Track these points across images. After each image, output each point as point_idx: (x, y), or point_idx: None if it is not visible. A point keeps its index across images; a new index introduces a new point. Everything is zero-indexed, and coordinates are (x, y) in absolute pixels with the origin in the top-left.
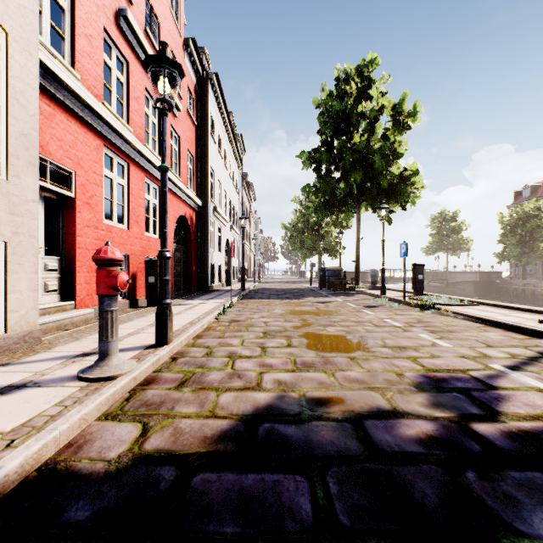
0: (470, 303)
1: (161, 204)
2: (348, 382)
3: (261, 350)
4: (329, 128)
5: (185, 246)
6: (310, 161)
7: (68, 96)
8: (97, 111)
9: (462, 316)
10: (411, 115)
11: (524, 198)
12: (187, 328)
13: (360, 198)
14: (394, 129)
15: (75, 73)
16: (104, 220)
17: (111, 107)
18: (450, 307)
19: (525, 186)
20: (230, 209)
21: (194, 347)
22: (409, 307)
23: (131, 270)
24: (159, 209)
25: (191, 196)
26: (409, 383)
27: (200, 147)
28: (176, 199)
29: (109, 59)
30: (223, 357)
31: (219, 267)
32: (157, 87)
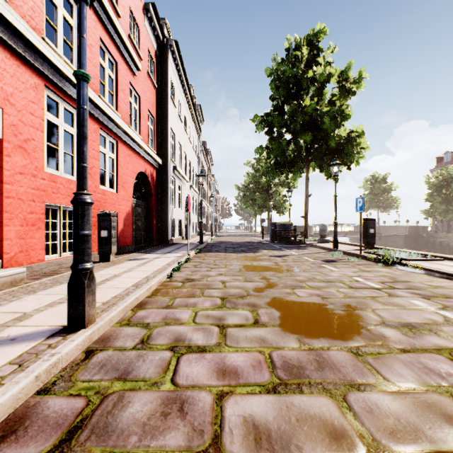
0: (432, 257)
1: (77, 127)
2: (386, 430)
3: (220, 333)
4: (281, 93)
5: (146, 202)
6: (263, 125)
7: None
8: (31, 41)
9: (439, 273)
10: (356, 82)
11: (445, 162)
12: (127, 294)
13: (308, 159)
14: (340, 95)
15: None
16: (47, 168)
17: (57, 48)
18: (415, 262)
19: (446, 152)
20: (190, 170)
21: (129, 326)
22: (369, 262)
23: None
24: (116, 163)
25: (151, 154)
26: None
27: (161, 109)
28: (135, 156)
29: None
30: (163, 350)
31: (179, 222)
32: (114, 41)
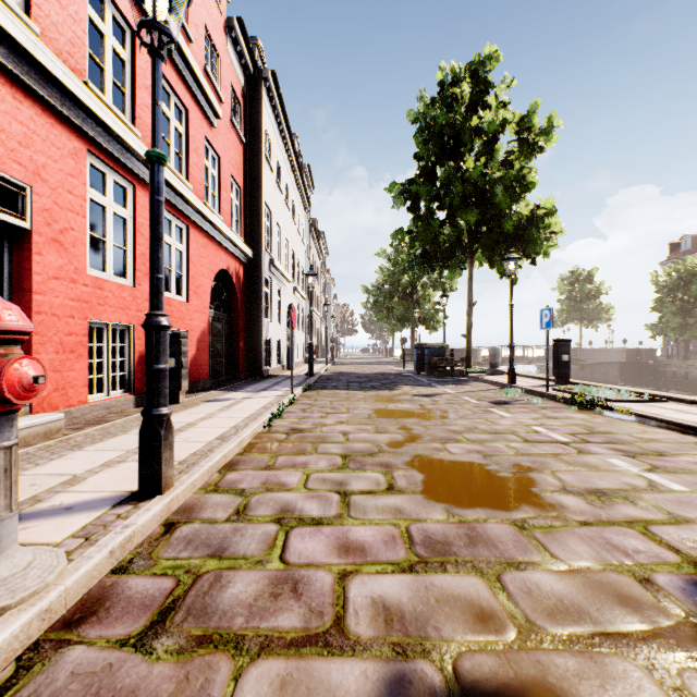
0: (651, 398)
1: (150, 226)
2: (544, 611)
3: (341, 502)
4: (431, 150)
5: (229, 314)
6: (404, 197)
7: (13, 56)
8: (70, 90)
9: (656, 421)
10: (545, 133)
11: (683, 251)
12: (211, 450)
13: (472, 249)
14: (520, 152)
15: (28, 21)
16: (90, 269)
17: (103, 94)
18: (625, 405)
19: (684, 236)
20: (293, 264)
21: (217, 493)
22: (558, 404)
23: (138, 348)
24: (186, 258)
25: (236, 242)
26: (687, 615)
27: (251, 174)
28: (213, 246)
29: (98, 18)
30: (267, 522)
31: (278, 344)
32: (183, 78)
